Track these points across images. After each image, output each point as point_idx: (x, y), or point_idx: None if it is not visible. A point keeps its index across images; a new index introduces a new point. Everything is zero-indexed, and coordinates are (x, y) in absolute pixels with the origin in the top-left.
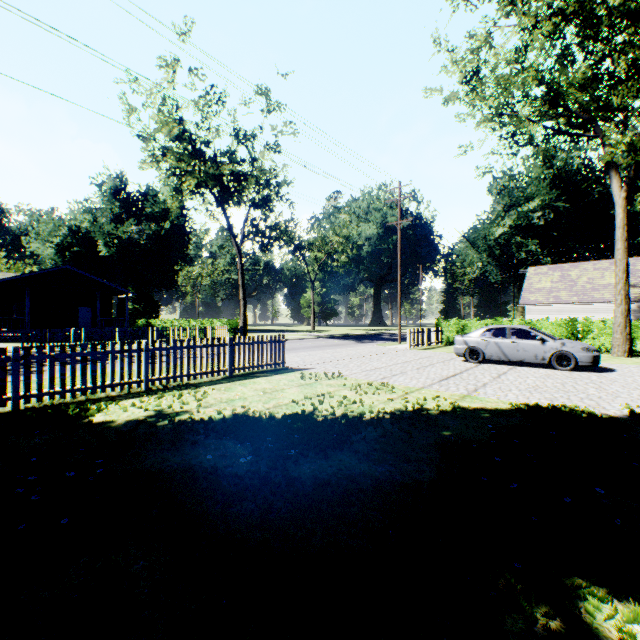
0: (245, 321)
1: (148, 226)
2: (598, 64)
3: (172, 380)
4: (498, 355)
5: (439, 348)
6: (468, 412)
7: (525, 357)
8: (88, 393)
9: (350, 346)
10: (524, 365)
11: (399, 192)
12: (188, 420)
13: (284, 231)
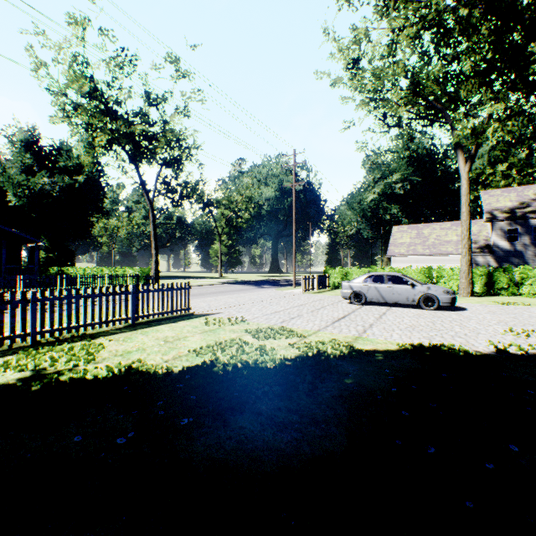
0: (157, 269)
1: (61, 179)
2: (449, 64)
3: (66, 331)
4: (377, 298)
5: (327, 292)
6: (363, 355)
7: (399, 299)
8: None
9: (252, 291)
10: (398, 306)
11: (294, 159)
12: (69, 381)
13: (194, 189)
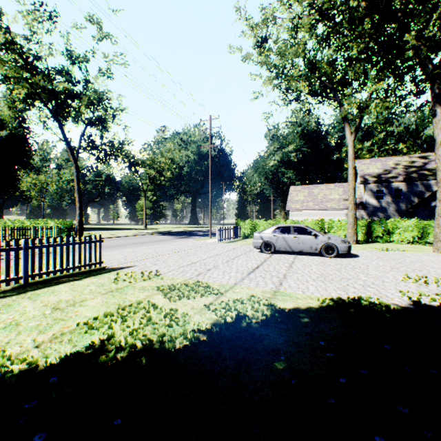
0: (81, 221)
1: None
2: (340, 49)
3: None
4: (285, 247)
5: (239, 241)
6: (288, 317)
7: (304, 248)
8: None
9: (172, 241)
10: (302, 254)
11: (210, 123)
12: None
13: (118, 147)
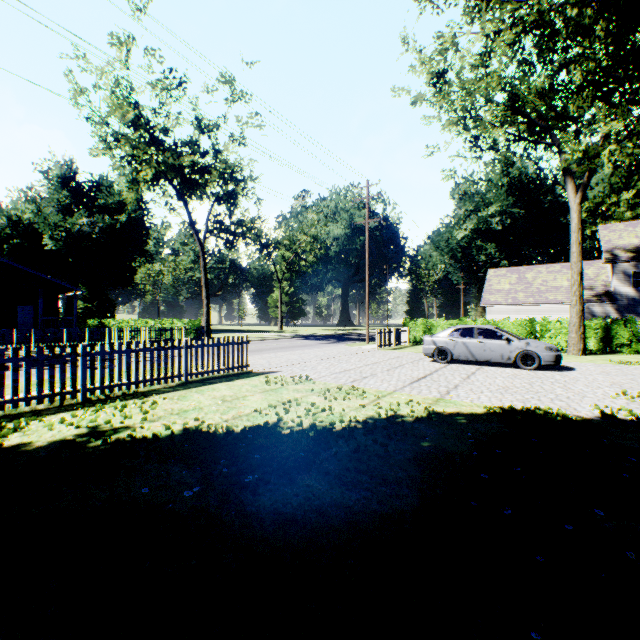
0: (208, 321)
1: (101, 219)
2: (556, 74)
3: (117, 388)
4: (466, 355)
5: (407, 348)
6: (444, 418)
7: (492, 357)
8: (7, 407)
9: (318, 347)
10: (490, 365)
11: (367, 191)
12: (128, 439)
13: (250, 228)
